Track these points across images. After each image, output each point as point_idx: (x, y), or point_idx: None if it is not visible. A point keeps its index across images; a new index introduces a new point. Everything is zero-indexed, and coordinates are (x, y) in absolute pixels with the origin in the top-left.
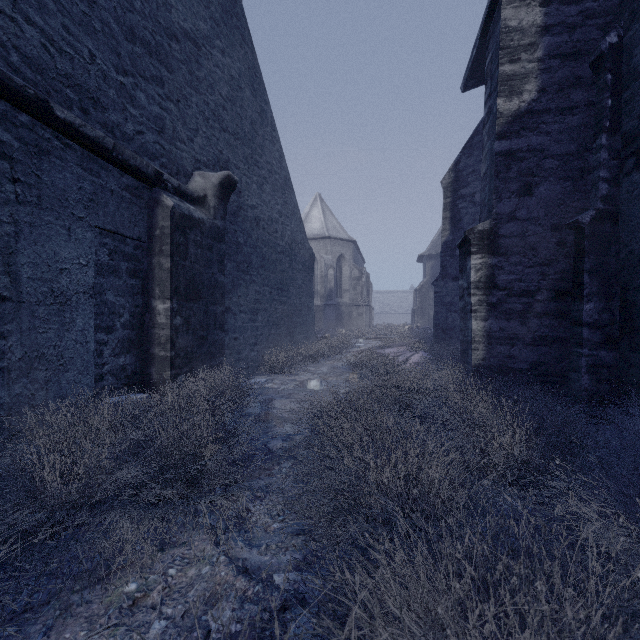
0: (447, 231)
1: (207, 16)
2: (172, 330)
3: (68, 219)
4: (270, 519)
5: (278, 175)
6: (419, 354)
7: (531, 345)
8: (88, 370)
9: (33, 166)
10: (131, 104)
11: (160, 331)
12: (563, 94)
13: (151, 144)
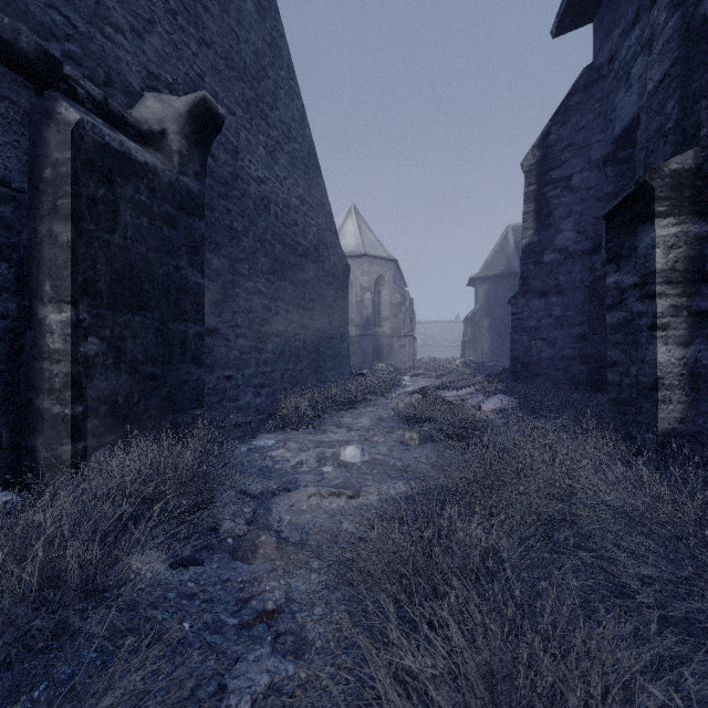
0: (530, 230)
1: None
2: (77, 363)
3: None
4: None
5: (299, 145)
6: (497, 398)
7: None
8: None
9: None
10: None
11: (53, 365)
12: None
13: (39, 5)
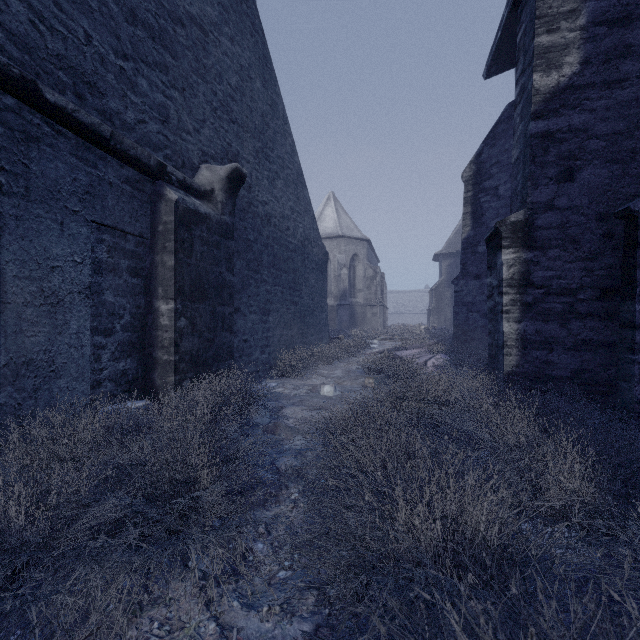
0: (468, 227)
1: (215, 1)
2: (176, 332)
3: (60, 213)
4: (275, 565)
5: (290, 170)
6: (439, 357)
7: (572, 350)
8: (83, 376)
9: (20, 154)
10: (132, 91)
11: (163, 333)
12: (610, 65)
13: (154, 134)
